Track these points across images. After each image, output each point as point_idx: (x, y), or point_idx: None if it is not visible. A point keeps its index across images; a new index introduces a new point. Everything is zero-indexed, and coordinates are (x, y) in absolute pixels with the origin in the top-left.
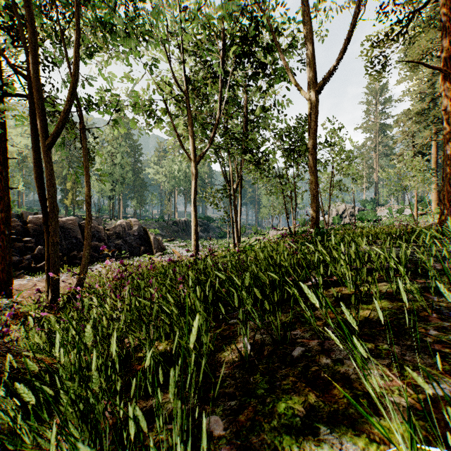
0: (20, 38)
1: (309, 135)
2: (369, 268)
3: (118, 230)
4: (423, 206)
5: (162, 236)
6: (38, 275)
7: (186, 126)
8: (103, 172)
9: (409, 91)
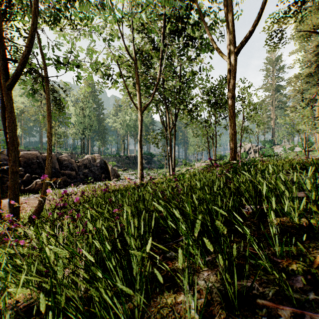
0: (3, 12)
1: (228, 88)
2: (299, 196)
3: (85, 162)
4: (309, 144)
5: (118, 167)
6: (25, 195)
7: (134, 86)
8: (76, 121)
9: (298, 60)
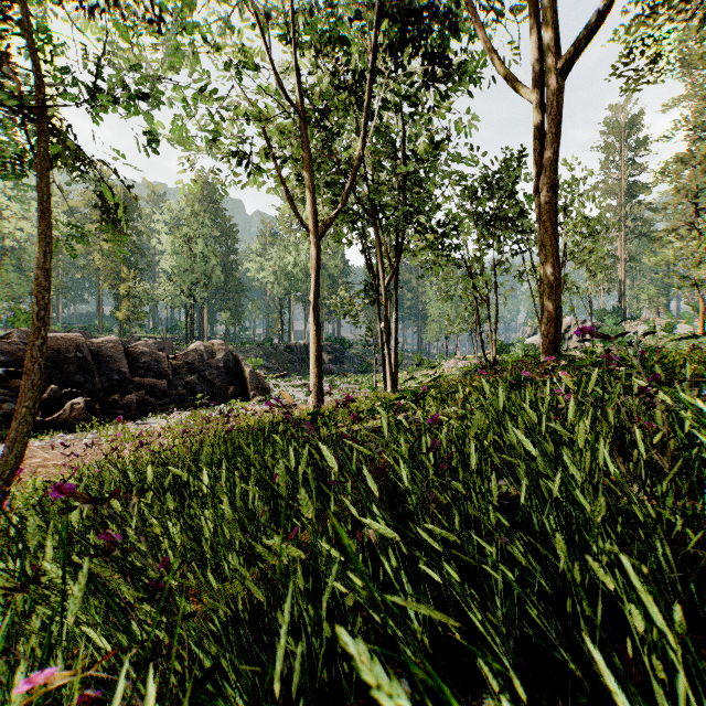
0: None
1: (537, 170)
2: None
3: (191, 358)
4: None
5: (268, 369)
6: (45, 437)
7: (302, 179)
8: (176, 267)
9: (686, 120)
